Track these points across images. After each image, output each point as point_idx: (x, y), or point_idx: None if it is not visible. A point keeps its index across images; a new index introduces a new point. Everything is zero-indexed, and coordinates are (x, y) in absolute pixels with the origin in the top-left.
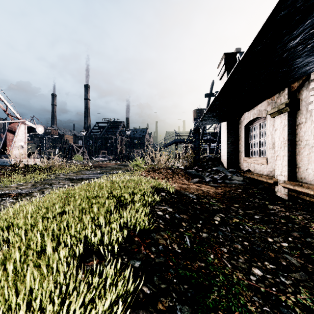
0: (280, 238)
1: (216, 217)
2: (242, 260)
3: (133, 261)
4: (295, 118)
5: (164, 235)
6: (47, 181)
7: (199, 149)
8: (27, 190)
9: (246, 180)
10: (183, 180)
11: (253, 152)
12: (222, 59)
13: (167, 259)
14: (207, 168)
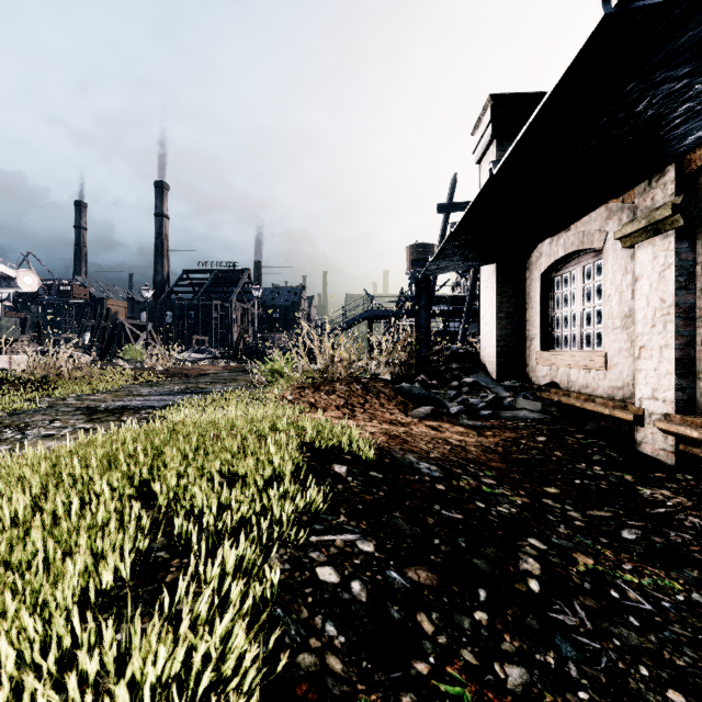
0: None
1: (526, 560)
2: None
3: None
4: (694, 247)
5: None
6: (20, 417)
7: (429, 331)
8: None
9: (551, 409)
10: (392, 412)
11: (564, 340)
12: (485, 111)
13: None
14: (449, 379)
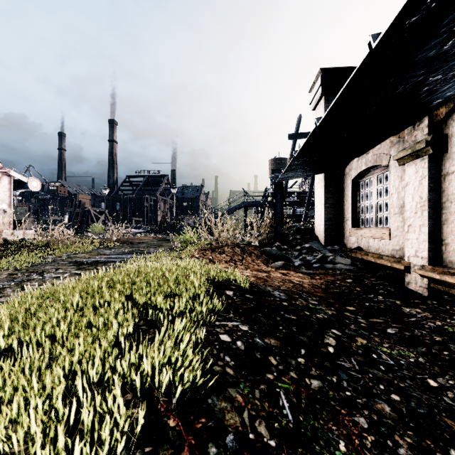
0: (448, 377)
1: (328, 338)
2: (405, 452)
3: None
4: (439, 166)
5: (236, 398)
6: (38, 267)
7: (282, 215)
8: None
9: (357, 263)
10: (259, 265)
11: (366, 221)
12: (317, 78)
13: None
14: (294, 245)
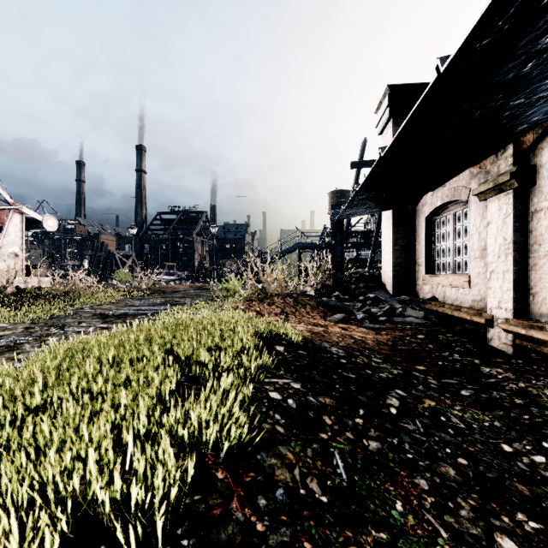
0: (526, 442)
1: (391, 399)
2: (467, 513)
3: None
4: (526, 202)
5: (287, 456)
6: (57, 320)
7: (343, 260)
8: (12, 338)
9: (431, 316)
10: (315, 318)
11: (442, 266)
12: (384, 97)
13: (298, 533)
14: (357, 294)
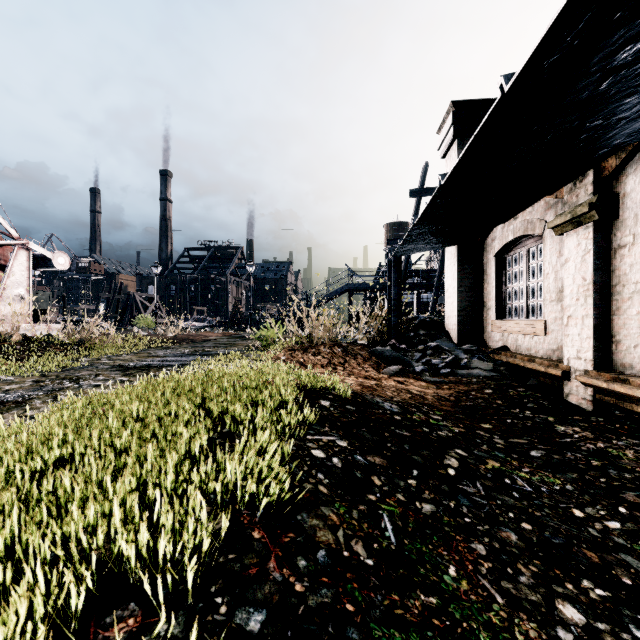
0: (600, 507)
1: (449, 459)
2: (527, 579)
3: (245, 611)
4: (608, 236)
5: (330, 517)
6: (71, 372)
7: (400, 303)
8: (19, 393)
9: (500, 368)
10: (366, 370)
11: (514, 310)
12: (448, 114)
13: (340, 594)
14: (416, 343)
